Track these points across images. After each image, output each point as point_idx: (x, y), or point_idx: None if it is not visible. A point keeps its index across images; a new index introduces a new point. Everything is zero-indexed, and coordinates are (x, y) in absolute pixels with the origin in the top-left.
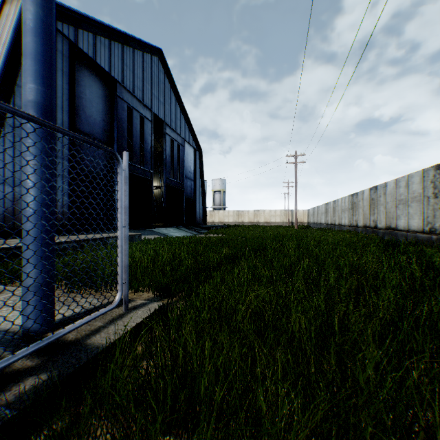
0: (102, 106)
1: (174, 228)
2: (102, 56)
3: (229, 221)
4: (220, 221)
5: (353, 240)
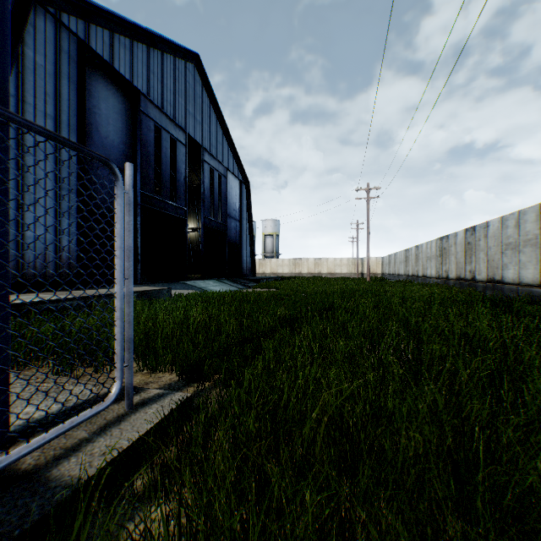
0: (122, 125)
1: (214, 281)
2: (122, 59)
3: (283, 271)
4: (272, 272)
5: (447, 297)
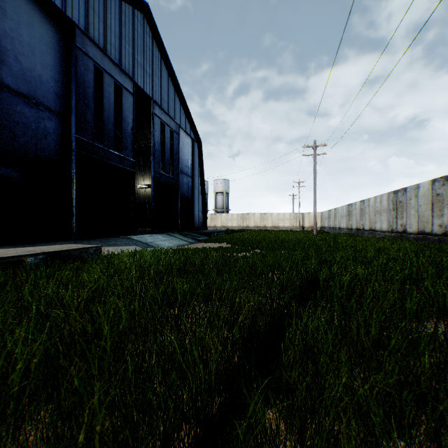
0: (53, 60)
1: (164, 235)
2: None
3: (232, 225)
4: (222, 225)
5: None
